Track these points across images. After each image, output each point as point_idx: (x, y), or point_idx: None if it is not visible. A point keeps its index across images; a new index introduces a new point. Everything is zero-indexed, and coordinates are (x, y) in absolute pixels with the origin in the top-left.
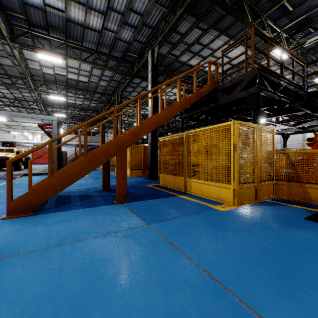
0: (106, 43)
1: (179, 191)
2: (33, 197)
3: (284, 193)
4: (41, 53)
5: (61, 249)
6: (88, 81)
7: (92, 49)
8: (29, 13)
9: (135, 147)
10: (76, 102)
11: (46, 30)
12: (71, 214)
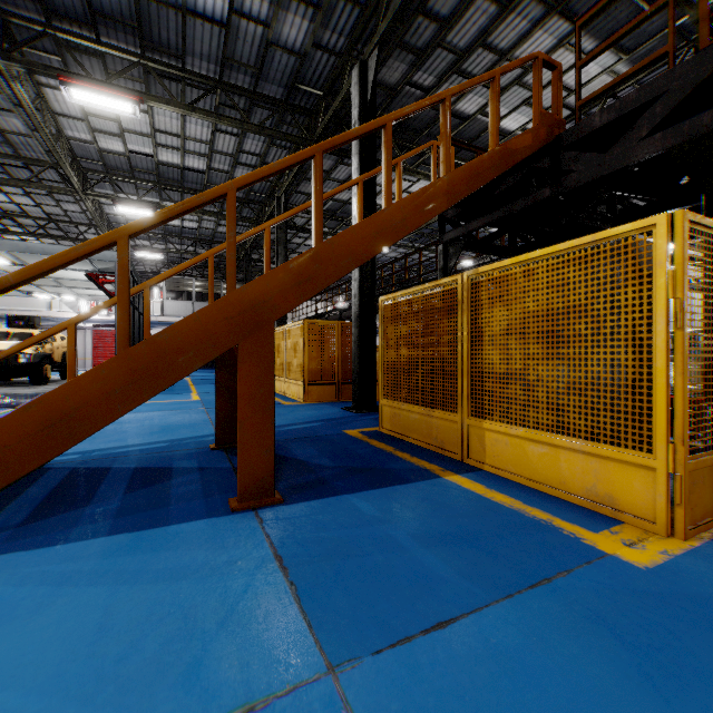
0: (242, 59)
1: (444, 456)
2: None
3: None
4: (80, 88)
5: None
6: (207, 169)
7: (209, 78)
8: None
9: (319, 326)
10: (185, 224)
11: (92, 26)
12: (45, 569)
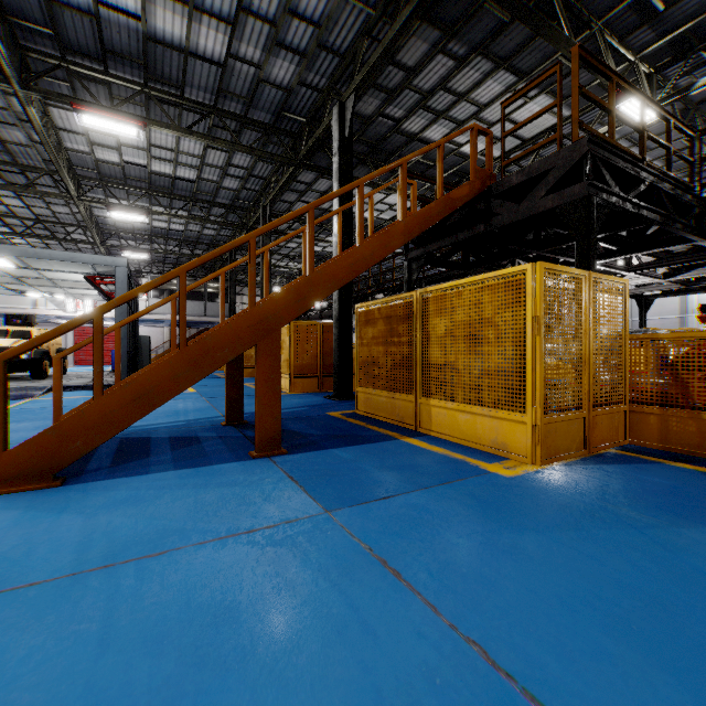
0: (236, 91)
1: (403, 428)
2: (56, 442)
3: (652, 434)
4: (91, 115)
5: (111, 577)
6: (197, 179)
7: (204, 105)
8: (62, 22)
9: (303, 326)
10: (172, 226)
11: (102, 61)
12: (147, 484)
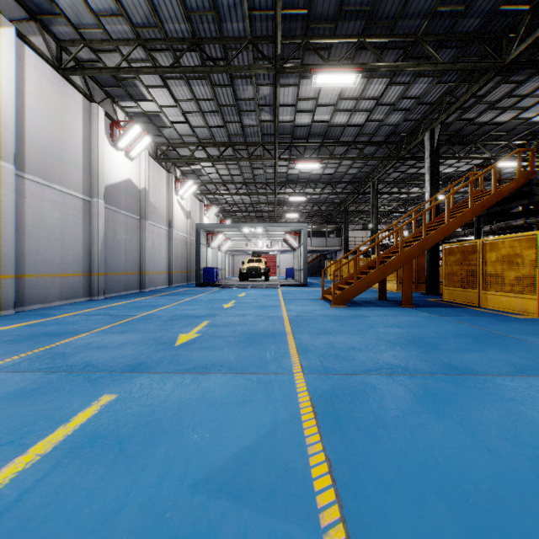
0: (366, 132)
1: (471, 305)
2: (346, 295)
3: None
4: (302, 164)
5: (388, 317)
6: (334, 173)
7: (348, 142)
8: (296, 131)
9: None
10: (312, 197)
11: (306, 138)
12: (373, 308)
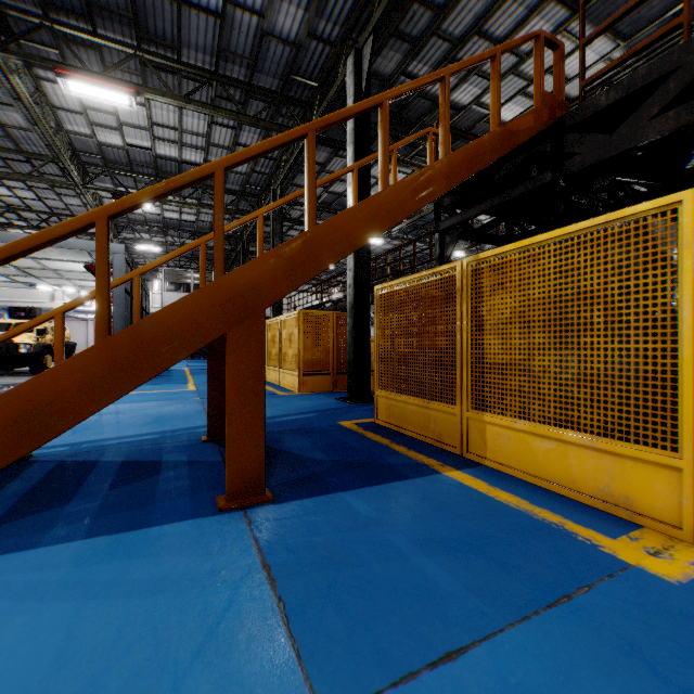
0: (238, 50)
1: (442, 450)
2: None
3: None
4: (76, 80)
5: None
6: (203, 162)
7: (204, 70)
8: None
9: (314, 316)
10: (183, 217)
11: (88, 18)
12: (11, 579)
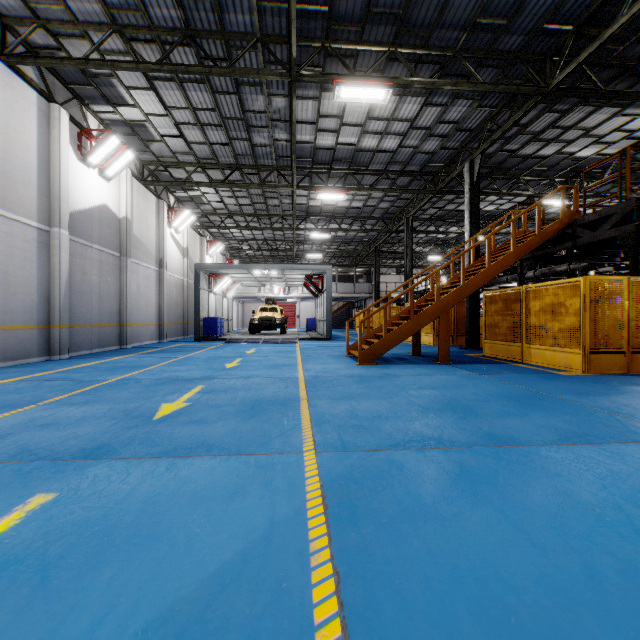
0: (399, 160)
1: (514, 361)
2: (374, 350)
3: None
4: (324, 194)
5: (422, 376)
6: (362, 206)
7: (378, 170)
8: (317, 154)
9: None
10: (338, 234)
11: (330, 164)
12: (405, 366)
